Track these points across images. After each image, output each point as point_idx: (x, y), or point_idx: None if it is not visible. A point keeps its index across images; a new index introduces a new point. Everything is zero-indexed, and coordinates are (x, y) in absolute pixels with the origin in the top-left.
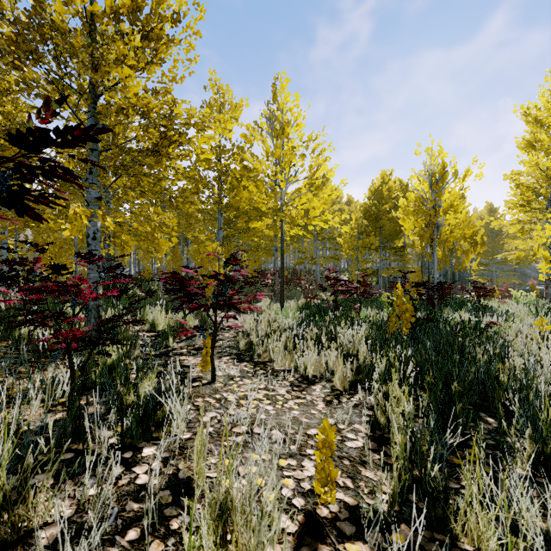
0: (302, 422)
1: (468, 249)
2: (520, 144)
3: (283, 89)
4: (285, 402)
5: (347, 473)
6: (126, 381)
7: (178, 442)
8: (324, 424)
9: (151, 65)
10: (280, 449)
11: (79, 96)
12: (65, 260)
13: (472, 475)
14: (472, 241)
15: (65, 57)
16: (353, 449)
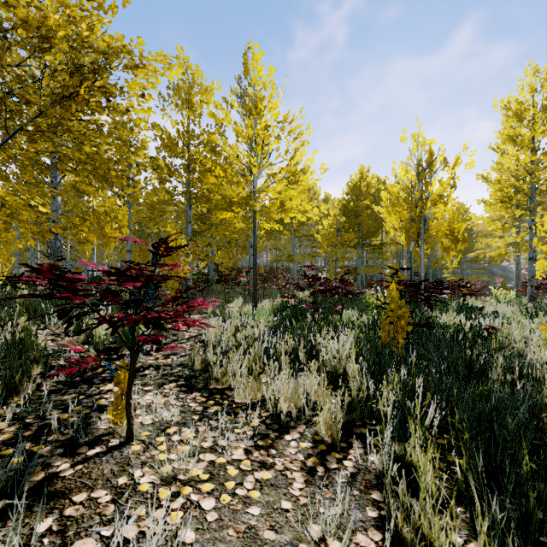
0: (263, 543)
1: (449, 246)
2: (501, 138)
3: (256, 61)
4: (239, 482)
5: None
6: None
7: None
8: None
9: None
10: None
11: None
12: (1, 255)
13: None
14: (453, 238)
15: None
16: None
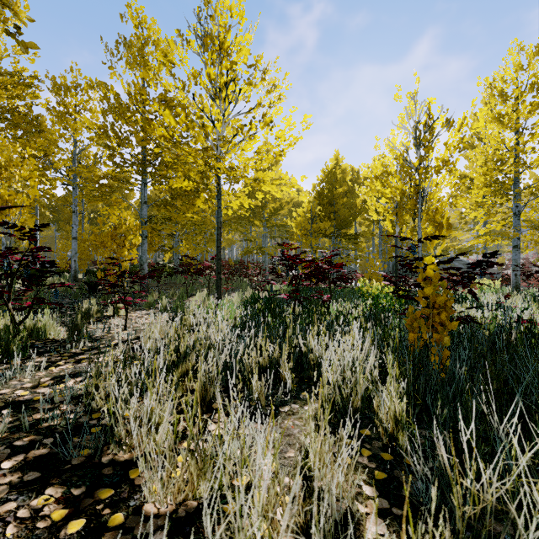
0: None
1: (433, 233)
2: (488, 117)
3: None
4: None
5: None
6: None
7: None
8: None
9: None
10: None
11: None
12: None
13: None
14: (436, 224)
15: None
16: None
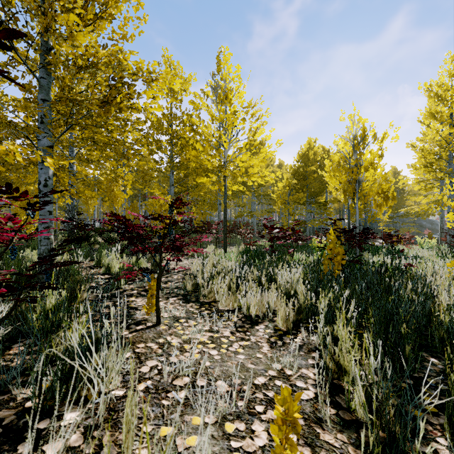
0: (248, 368)
1: (381, 203)
2: (424, 115)
3: (226, 61)
4: (230, 345)
5: (304, 439)
6: (58, 329)
7: (104, 408)
8: (284, 394)
9: (101, 20)
10: (226, 407)
11: (28, 45)
12: None
13: (439, 433)
14: (384, 196)
15: (15, 7)
16: (305, 402)
